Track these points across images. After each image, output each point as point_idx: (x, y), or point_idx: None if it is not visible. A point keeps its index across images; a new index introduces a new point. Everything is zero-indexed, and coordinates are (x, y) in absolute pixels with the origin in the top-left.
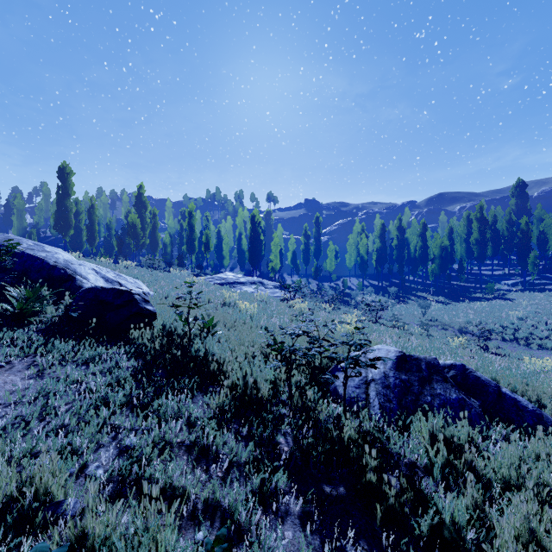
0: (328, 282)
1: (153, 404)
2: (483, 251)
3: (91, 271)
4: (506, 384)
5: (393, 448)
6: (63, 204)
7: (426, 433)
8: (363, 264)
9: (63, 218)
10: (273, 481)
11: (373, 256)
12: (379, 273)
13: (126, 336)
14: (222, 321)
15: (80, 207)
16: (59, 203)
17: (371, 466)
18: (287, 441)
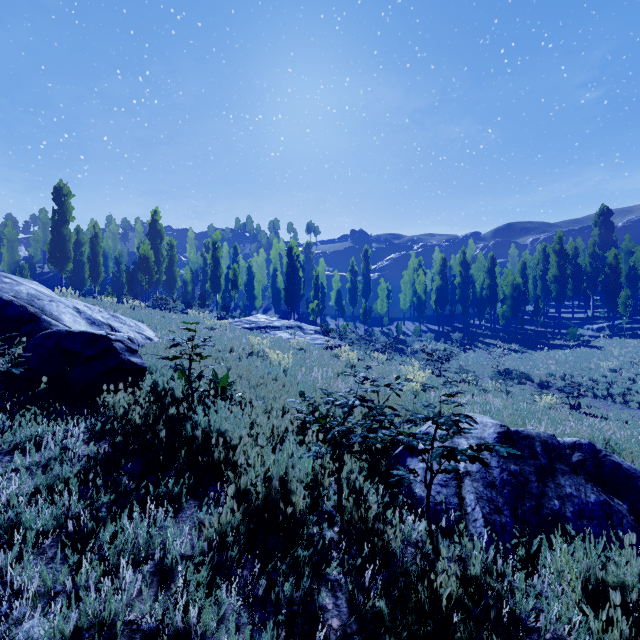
0: (378, 327)
1: (100, 535)
2: (563, 290)
3: (69, 309)
4: None
5: (522, 609)
6: (59, 232)
7: (571, 575)
8: (420, 305)
9: (59, 249)
10: None
11: (431, 296)
12: (439, 316)
13: (96, 403)
14: (246, 376)
15: (82, 236)
16: (55, 231)
17: None
18: (337, 602)
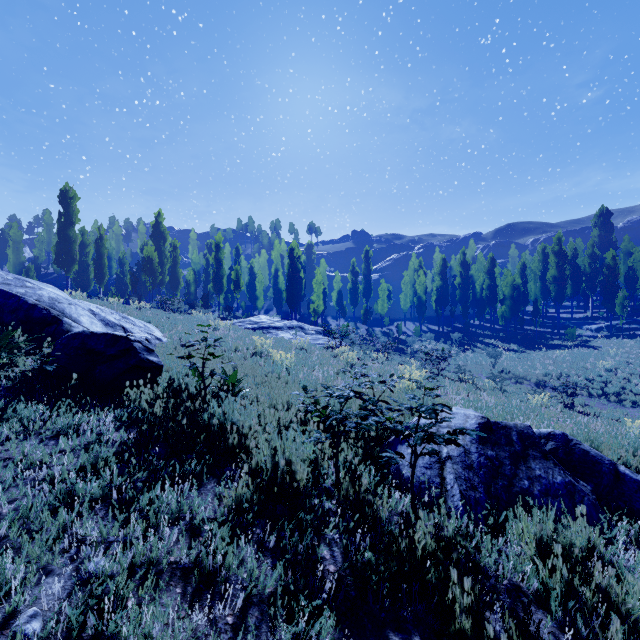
0: (379, 327)
1: (140, 501)
2: (562, 290)
3: (86, 312)
4: (616, 457)
5: (486, 563)
6: (65, 234)
7: (530, 537)
8: (421, 306)
9: (65, 251)
10: (313, 635)
11: (432, 297)
12: (439, 317)
13: (120, 397)
14: (251, 374)
15: (87, 238)
16: (61, 233)
17: (463, 605)
18: (334, 554)
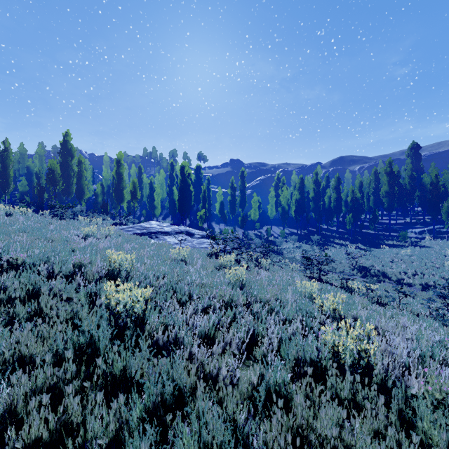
0: (252, 230)
1: None
2: (392, 202)
3: None
4: None
5: None
6: None
7: None
8: (284, 214)
9: None
10: None
11: (291, 207)
12: (297, 222)
13: None
14: (32, 358)
15: None
16: None
17: None
18: None
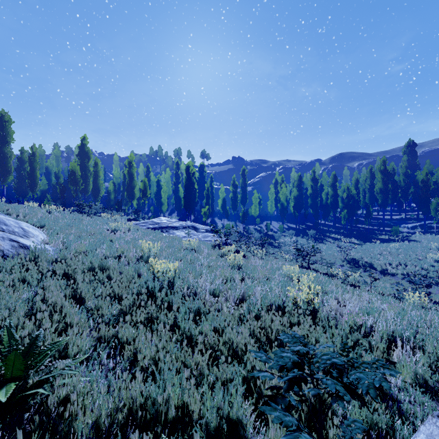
0: (253, 225)
1: None
2: (386, 199)
3: None
4: None
5: None
6: (1, 151)
7: None
8: (283, 210)
9: (1, 164)
10: None
11: (290, 203)
12: (296, 218)
13: None
14: (120, 295)
15: (26, 156)
16: None
17: None
18: None
